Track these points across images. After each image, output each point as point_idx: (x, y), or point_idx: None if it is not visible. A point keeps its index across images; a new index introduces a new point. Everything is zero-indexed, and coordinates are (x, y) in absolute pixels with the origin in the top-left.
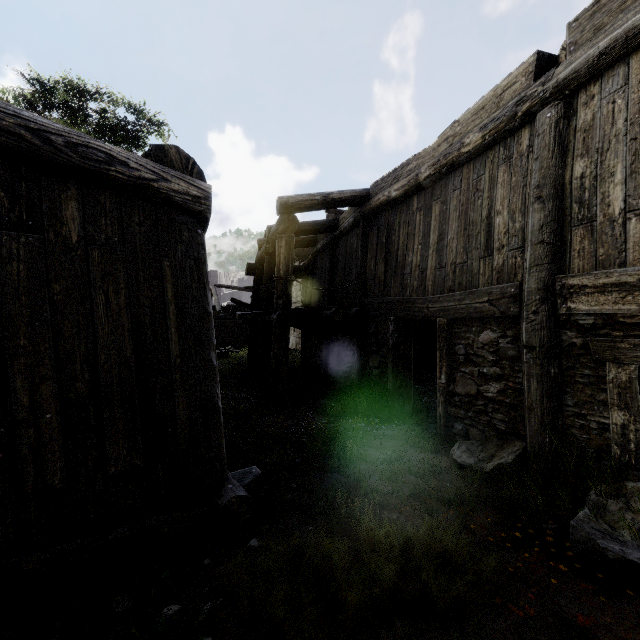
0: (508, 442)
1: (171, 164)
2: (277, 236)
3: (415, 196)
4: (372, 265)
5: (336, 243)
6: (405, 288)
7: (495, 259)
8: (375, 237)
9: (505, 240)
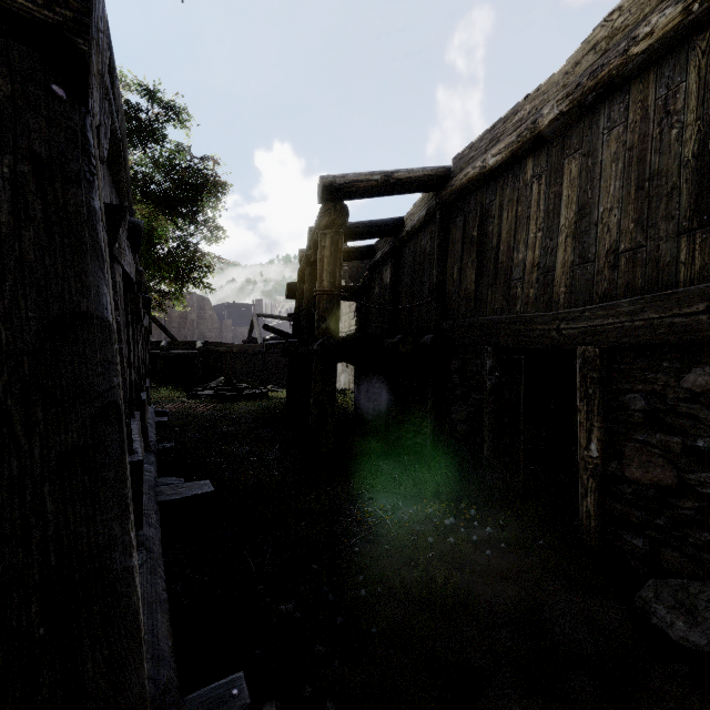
0: None
1: None
2: (319, 233)
3: (529, 157)
4: (455, 272)
5: (400, 250)
6: (513, 301)
7: None
8: (460, 231)
9: None
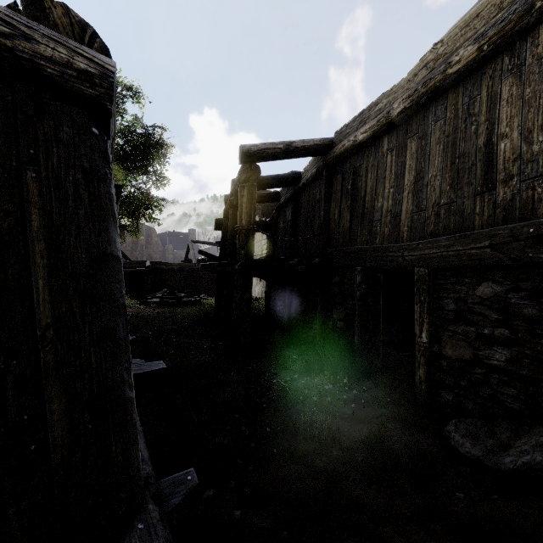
0: (525, 427)
1: (54, 30)
2: (239, 185)
3: (385, 136)
4: (336, 214)
5: (298, 196)
6: (374, 236)
7: (499, 194)
8: (339, 185)
9: (515, 168)
